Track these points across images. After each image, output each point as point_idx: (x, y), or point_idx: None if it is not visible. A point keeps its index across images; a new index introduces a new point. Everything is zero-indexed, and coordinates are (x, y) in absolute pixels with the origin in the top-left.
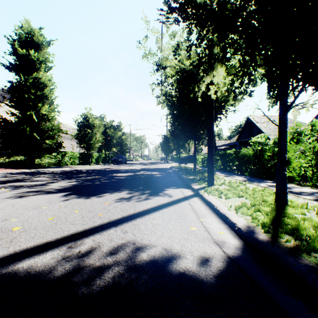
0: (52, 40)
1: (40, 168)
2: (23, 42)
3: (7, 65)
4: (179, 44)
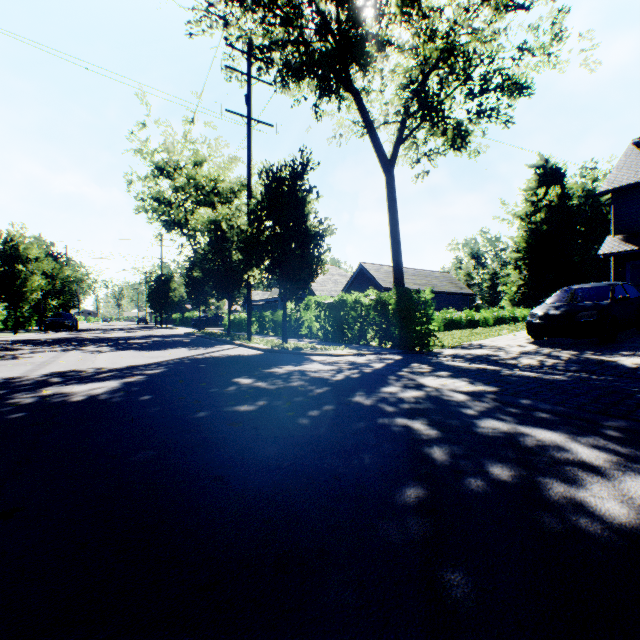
0: None
1: None
2: None
3: None
4: (203, 161)
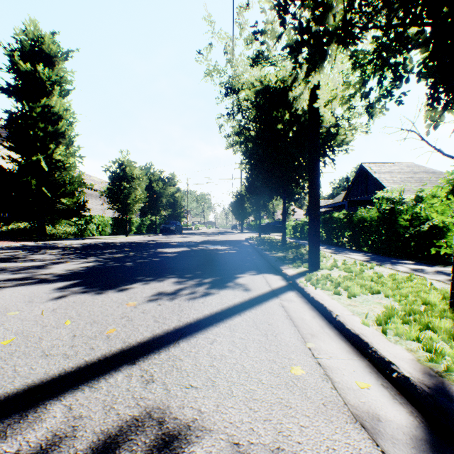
0: (71, 50)
1: (53, 240)
2: (27, 54)
3: (3, 88)
4: (259, 55)
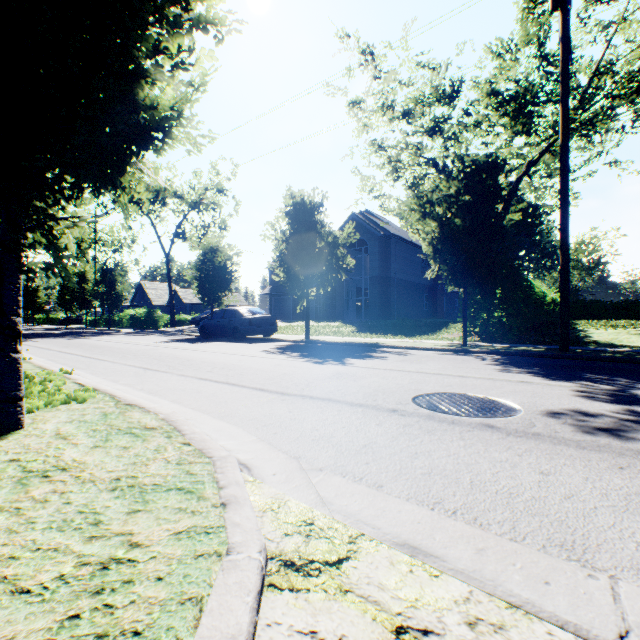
0: None
1: None
2: None
3: None
4: None
